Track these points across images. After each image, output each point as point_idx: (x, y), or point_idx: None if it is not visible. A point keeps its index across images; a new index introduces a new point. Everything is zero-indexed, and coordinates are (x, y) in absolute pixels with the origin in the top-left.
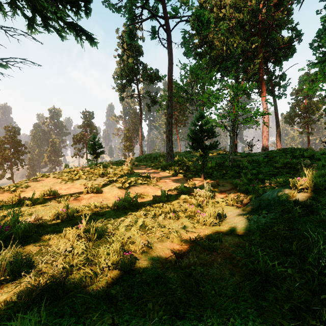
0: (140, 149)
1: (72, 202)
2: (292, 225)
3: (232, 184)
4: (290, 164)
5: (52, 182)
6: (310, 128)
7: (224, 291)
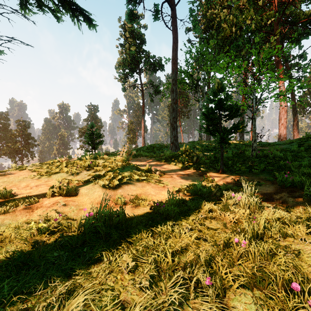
0: (142, 140)
1: (18, 214)
2: None
3: (271, 182)
4: None
5: (23, 176)
6: None
7: None
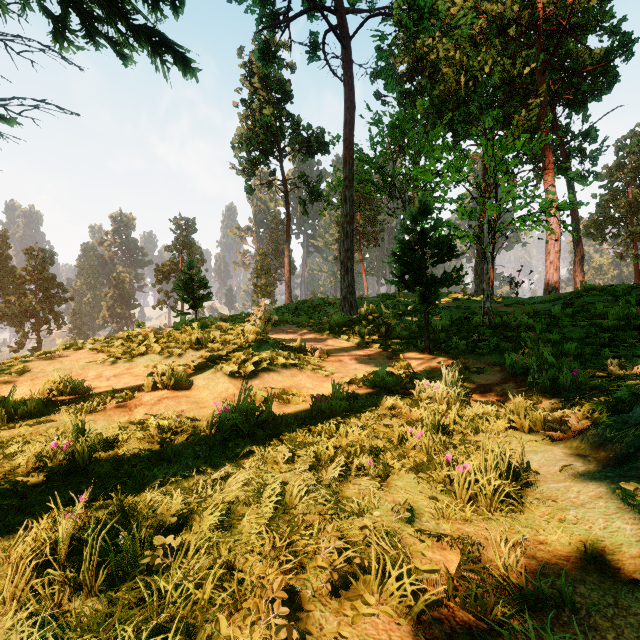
0: (286, 291)
1: (111, 413)
2: None
3: (501, 368)
4: (638, 321)
5: (85, 360)
6: None
7: None
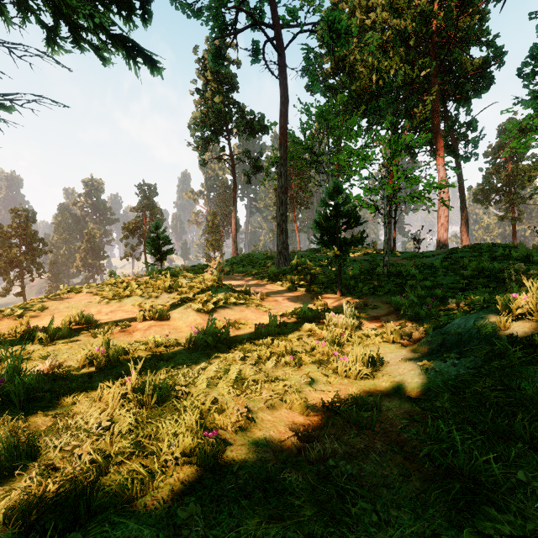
0: (233, 246)
1: (118, 336)
2: (509, 381)
3: (390, 305)
4: (488, 271)
5: (86, 300)
6: (518, 210)
7: (395, 512)
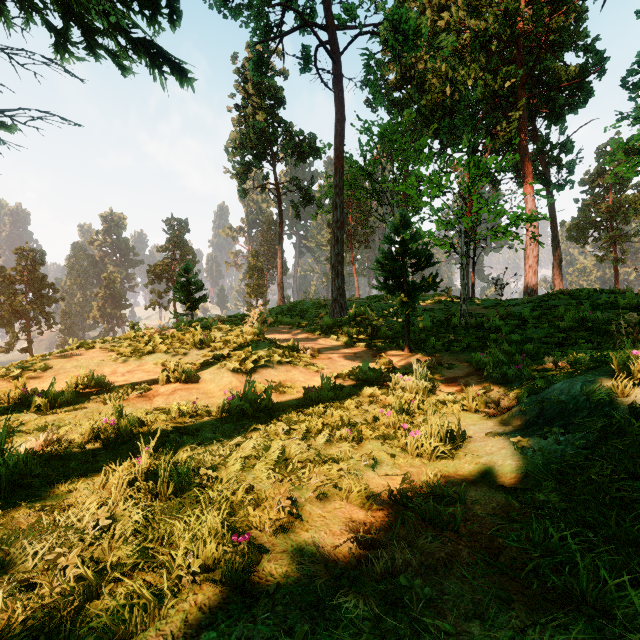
0: (279, 293)
1: (134, 402)
2: (635, 466)
3: (469, 364)
4: (589, 323)
5: (99, 358)
6: (620, 249)
7: None
